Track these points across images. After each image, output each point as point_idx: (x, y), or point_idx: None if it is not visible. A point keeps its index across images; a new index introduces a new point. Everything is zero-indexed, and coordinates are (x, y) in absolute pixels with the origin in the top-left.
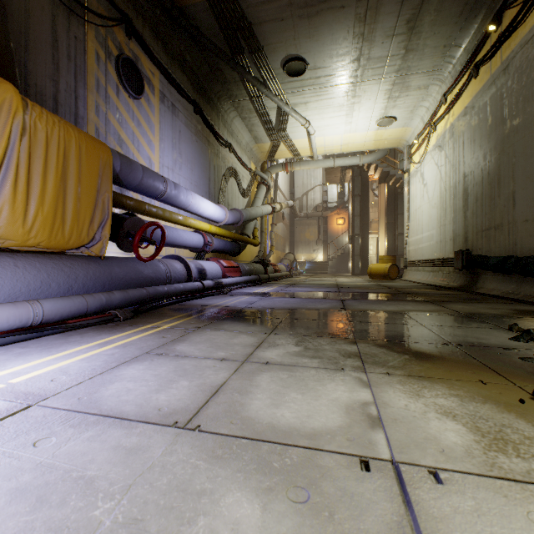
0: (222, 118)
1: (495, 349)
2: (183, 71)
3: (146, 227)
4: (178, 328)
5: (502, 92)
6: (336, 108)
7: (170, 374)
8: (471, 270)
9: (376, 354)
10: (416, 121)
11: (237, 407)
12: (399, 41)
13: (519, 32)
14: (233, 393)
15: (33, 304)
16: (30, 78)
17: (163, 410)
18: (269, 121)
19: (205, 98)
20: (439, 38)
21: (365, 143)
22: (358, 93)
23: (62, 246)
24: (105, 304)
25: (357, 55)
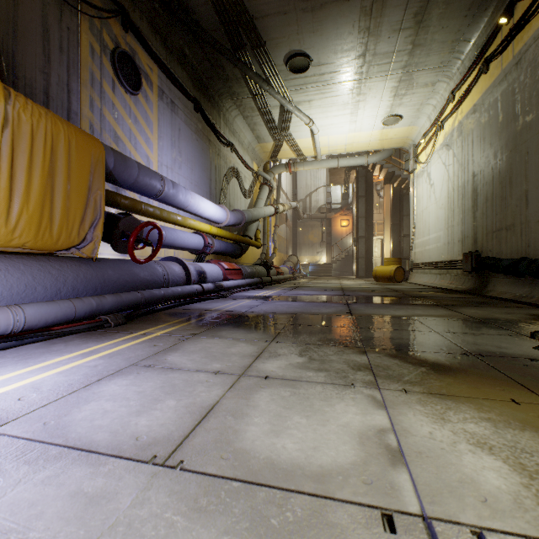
0: (223, 116)
1: (520, 360)
2: (183, 67)
3: (141, 227)
4: (172, 335)
5: (514, 87)
6: (341, 106)
7: (156, 391)
8: (481, 273)
9: (389, 366)
10: (423, 120)
11: (229, 435)
12: (406, 35)
13: (532, 24)
14: (226, 416)
15: (14, 310)
16: (19, 69)
17: (142, 440)
18: (271, 120)
19: (206, 96)
20: (447, 33)
21: (370, 143)
22: (363, 91)
23: (50, 247)
24: (95, 309)
25: (362, 51)
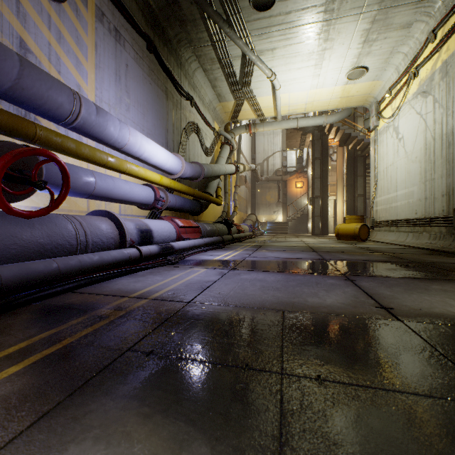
0: (182, 67)
1: None
2: None
3: (14, 155)
4: None
5: None
6: (305, 55)
7: None
8: None
9: None
10: (389, 72)
11: None
12: None
13: None
14: None
15: None
16: None
17: None
18: (232, 73)
19: (162, 39)
20: None
21: (331, 101)
22: (331, 35)
23: None
24: None
25: None
